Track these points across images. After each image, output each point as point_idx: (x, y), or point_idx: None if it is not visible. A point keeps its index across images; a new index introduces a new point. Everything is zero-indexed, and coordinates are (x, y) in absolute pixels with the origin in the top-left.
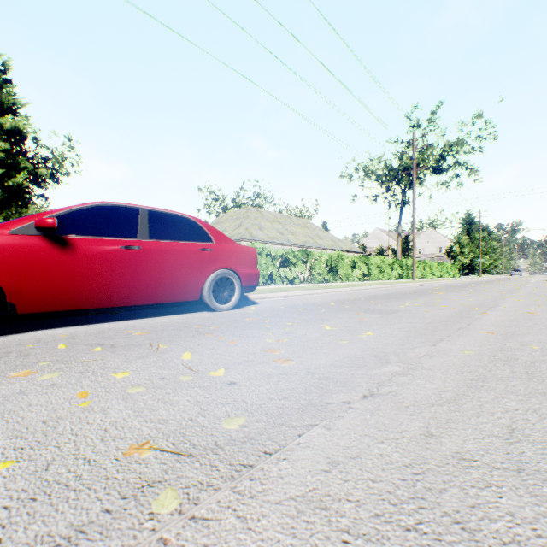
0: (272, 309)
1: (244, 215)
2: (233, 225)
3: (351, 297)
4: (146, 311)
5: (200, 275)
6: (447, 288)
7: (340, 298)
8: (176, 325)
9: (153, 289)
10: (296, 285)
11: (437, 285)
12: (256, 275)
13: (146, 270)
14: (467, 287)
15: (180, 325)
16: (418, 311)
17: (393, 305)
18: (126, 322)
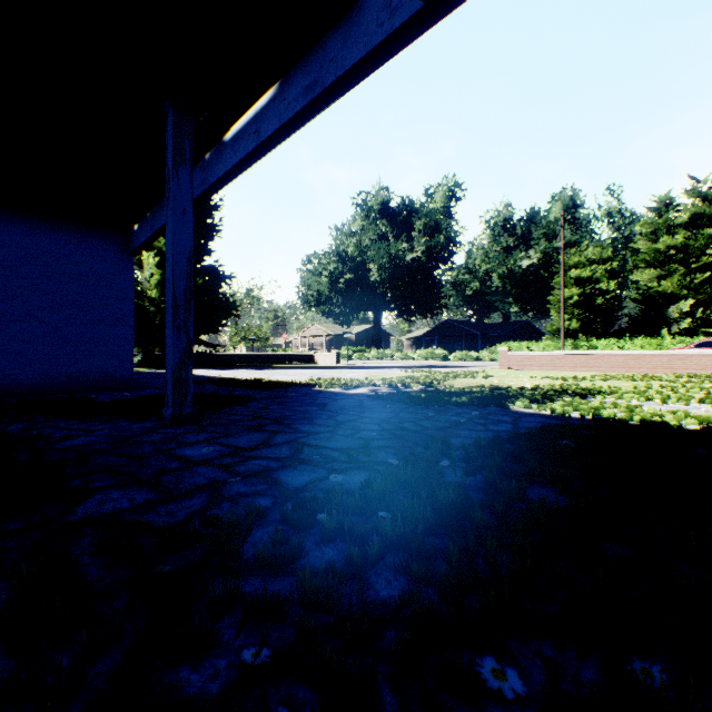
0: None
1: None
2: None
3: None
4: None
5: None
6: None
7: None
8: None
9: None
10: None
11: None
12: None
13: None
14: None
15: None
16: None
17: None
18: None
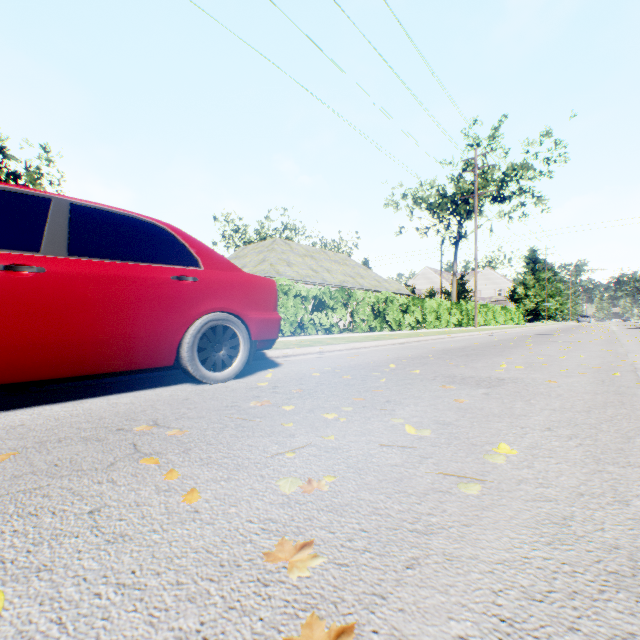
0: (300, 378)
1: (268, 248)
2: (255, 260)
3: (414, 354)
4: (86, 383)
5: (174, 323)
6: (527, 339)
7: (399, 355)
8: (105, 422)
9: (74, 349)
10: (334, 336)
11: (510, 335)
12: (276, 322)
13: (57, 313)
14: (551, 337)
15: (114, 422)
16: (535, 380)
17: (485, 368)
18: (12, 415)
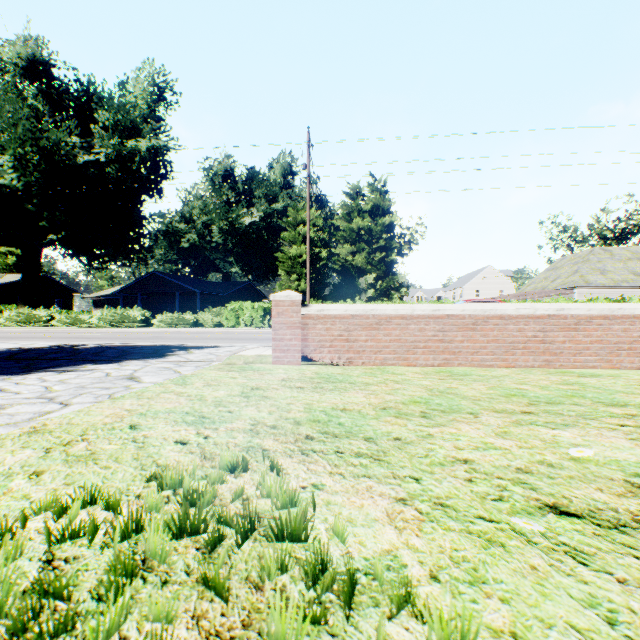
0: None
1: (582, 259)
2: (568, 271)
3: None
4: None
5: None
6: None
7: None
8: None
9: None
10: None
11: None
12: None
13: None
14: None
15: None
16: None
17: None
18: None
